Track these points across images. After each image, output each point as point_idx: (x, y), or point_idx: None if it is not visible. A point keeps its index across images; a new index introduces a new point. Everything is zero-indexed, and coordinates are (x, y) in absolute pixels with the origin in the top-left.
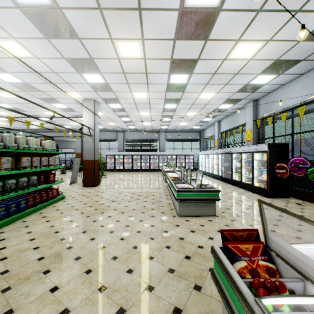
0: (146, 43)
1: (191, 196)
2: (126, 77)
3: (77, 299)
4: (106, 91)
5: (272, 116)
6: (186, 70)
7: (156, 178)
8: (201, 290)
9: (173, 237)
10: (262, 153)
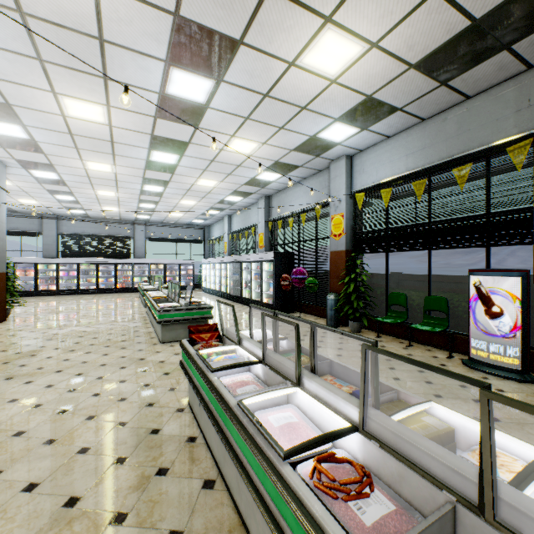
0: (114, 111)
1: (178, 316)
2: (74, 139)
3: (32, 424)
4: (29, 151)
5: (283, 219)
6: (175, 151)
7: (128, 303)
8: (176, 390)
9: (152, 362)
10: (271, 262)
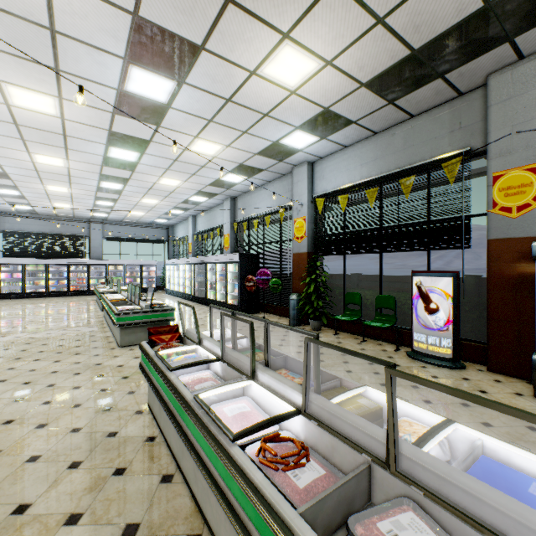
0: (67, 104)
1: (138, 319)
2: (20, 130)
3: None
4: None
5: (249, 221)
6: (135, 148)
7: (83, 307)
8: (135, 393)
9: (109, 367)
10: (236, 264)
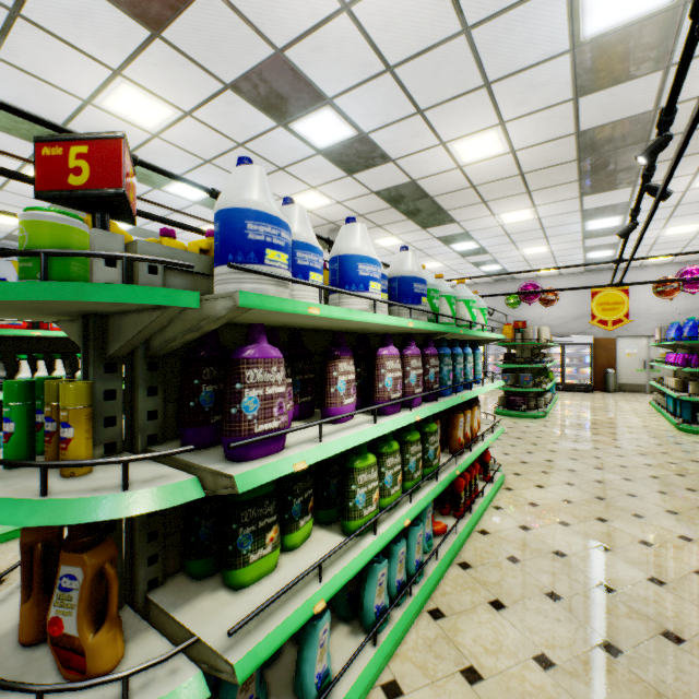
0: None
1: None
2: None
3: None
4: None
5: None
6: None
7: None
8: None
9: None
10: None
